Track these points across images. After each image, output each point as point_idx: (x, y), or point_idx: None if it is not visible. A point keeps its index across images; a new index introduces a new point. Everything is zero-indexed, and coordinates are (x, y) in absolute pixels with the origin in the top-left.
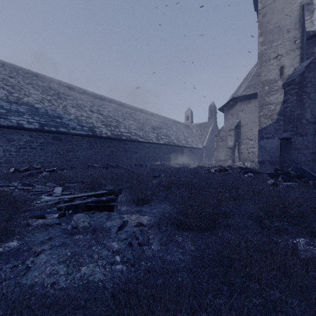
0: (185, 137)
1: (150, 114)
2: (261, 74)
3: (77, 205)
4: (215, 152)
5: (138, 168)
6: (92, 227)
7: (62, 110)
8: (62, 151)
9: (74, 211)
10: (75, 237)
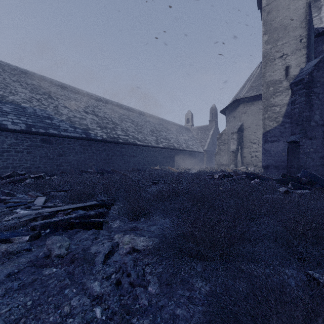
0: (185, 140)
1: (149, 116)
2: (265, 75)
3: (57, 222)
4: (217, 156)
5: (136, 173)
6: (70, 256)
7: (53, 110)
8: (52, 155)
9: (53, 230)
10: (46, 271)
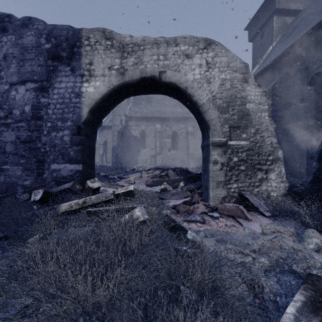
0: None
1: None
2: (113, 121)
3: None
4: None
5: None
6: None
7: None
8: None
9: None
10: None
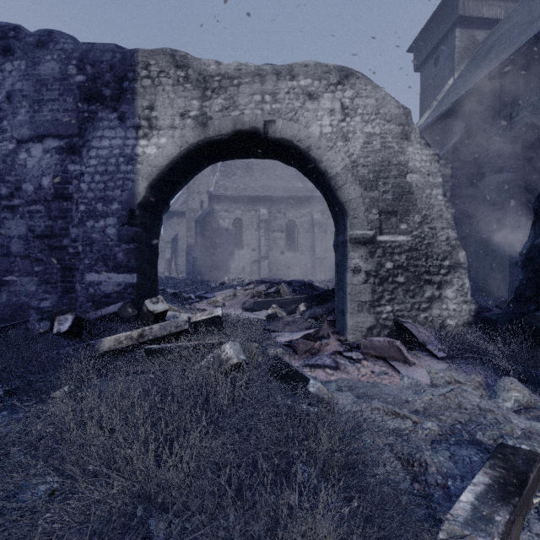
0: None
1: None
2: (189, 202)
3: None
4: None
5: None
6: None
7: None
8: None
9: None
10: None
